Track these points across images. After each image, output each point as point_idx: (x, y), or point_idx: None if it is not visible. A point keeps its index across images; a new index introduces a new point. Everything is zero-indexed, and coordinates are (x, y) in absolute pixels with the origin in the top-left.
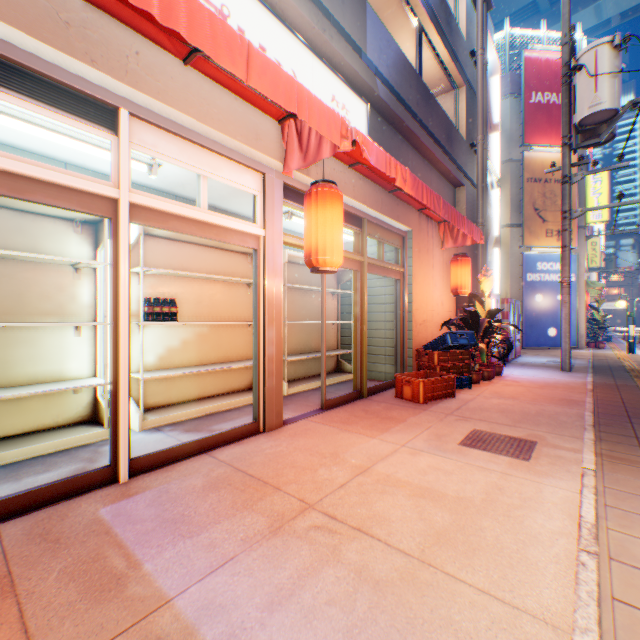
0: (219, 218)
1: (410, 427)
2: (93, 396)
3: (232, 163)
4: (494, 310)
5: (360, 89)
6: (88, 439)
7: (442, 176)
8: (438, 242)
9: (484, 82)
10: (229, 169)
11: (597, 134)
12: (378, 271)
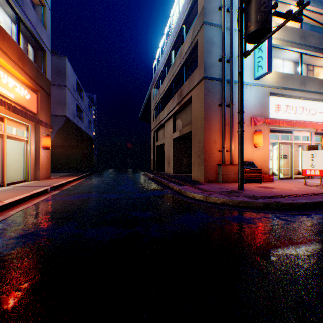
0: (303, 142)
1: None
2: (271, 171)
3: (304, 132)
4: None
5: None
6: (275, 177)
7: None
8: None
9: None
10: (304, 133)
11: None
12: None
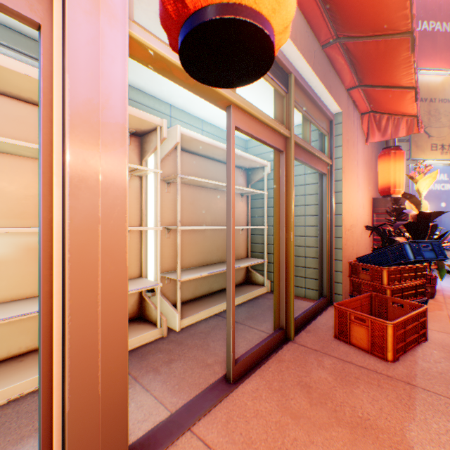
0: None
1: None
2: None
3: None
4: (436, 213)
5: None
6: None
7: None
8: (360, 137)
9: None
10: None
11: None
12: (305, 158)
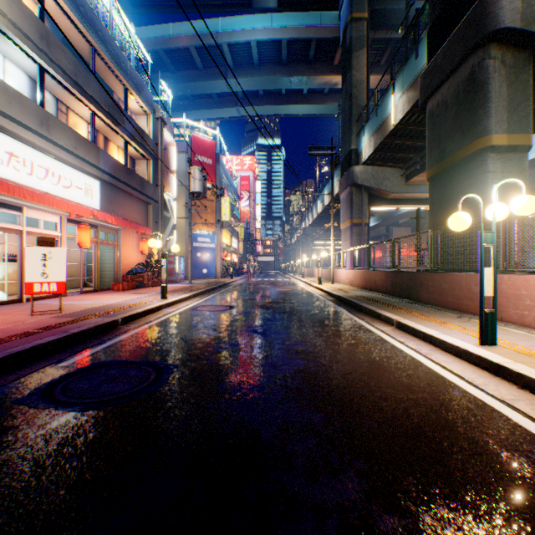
0: (49, 232)
1: (114, 294)
2: None
3: (52, 215)
4: (158, 260)
5: (98, 177)
6: None
7: (141, 200)
8: (137, 231)
9: (164, 158)
10: (51, 217)
11: (201, 196)
12: (106, 244)
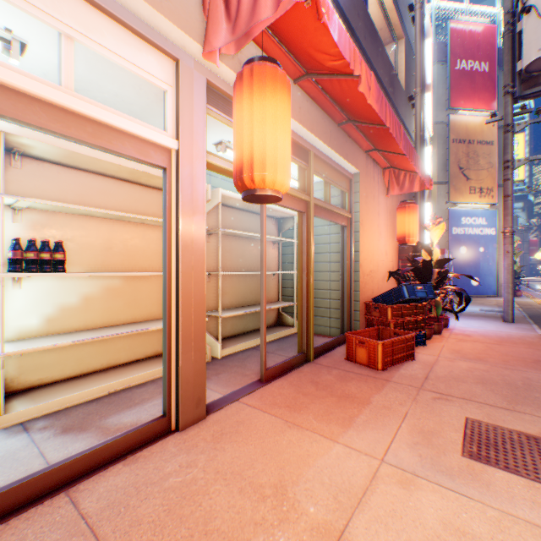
0: (95, 107)
1: (380, 415)
2: None
3: (121, 29)
4: (444, 260)
5: None
6: None
7: None
8: (383, 189)
9: (421, 37)
10: (116, 37)
11: (540, 82)
12: (325, 215)
